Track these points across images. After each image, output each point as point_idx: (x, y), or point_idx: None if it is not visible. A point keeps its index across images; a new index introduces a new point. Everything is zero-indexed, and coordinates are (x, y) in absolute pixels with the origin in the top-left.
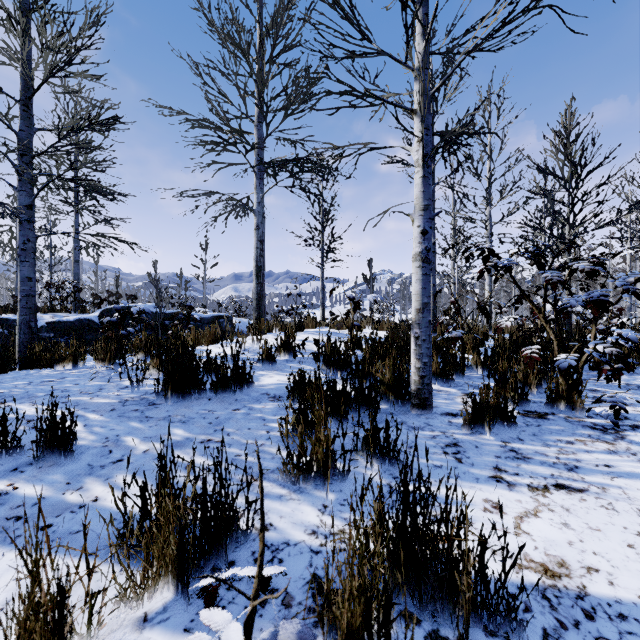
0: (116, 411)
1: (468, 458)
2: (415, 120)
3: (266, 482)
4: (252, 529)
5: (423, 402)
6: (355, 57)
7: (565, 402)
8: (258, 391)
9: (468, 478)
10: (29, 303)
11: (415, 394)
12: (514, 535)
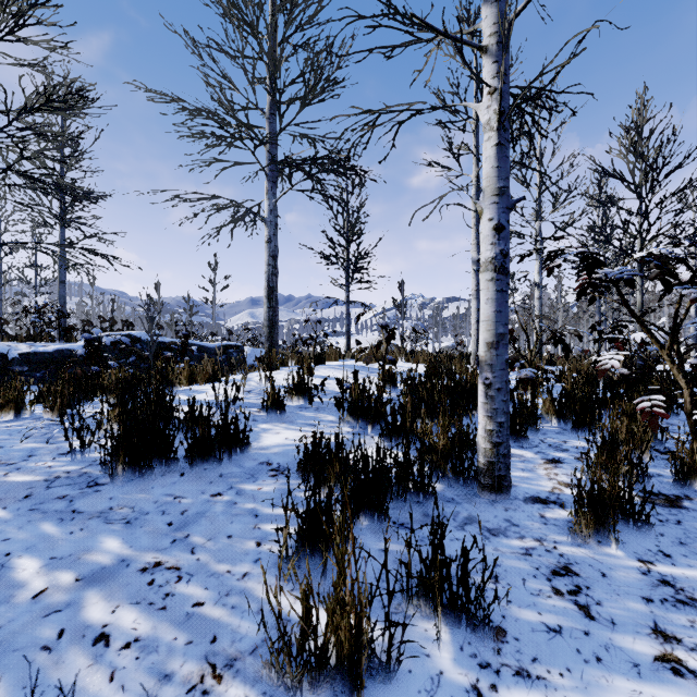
0: (31, 499)
1: (599, 605)
2: (485, 62)
3: (237, 685)
4: None
5: (498, 482)
6: None
7: None
8: (255, 458)
9: (619, 664)
10: None
11: (485, 470)
12: None
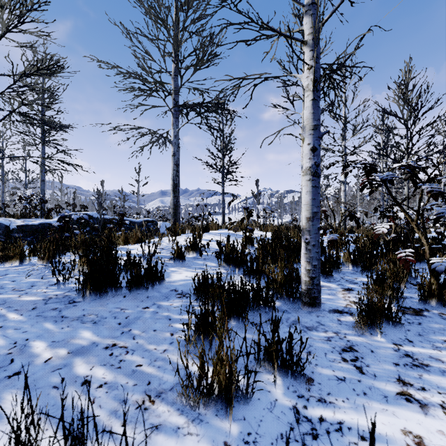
0: (36, 310)
1: (368, 367)
2: (305, 50)
3: (163, 405)
4: None
5: (313, 300)
6: None
7: (436, 299)
8: (168, 287)
9: (376, 396)
10: None
11: (306, 293)
12: None
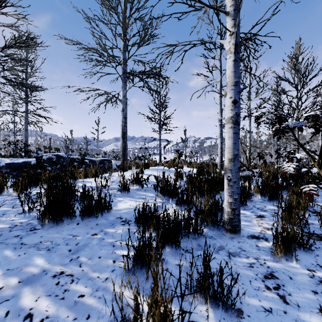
0: (1, 237)
1: (290, 295)
2: (227, 19)
3: None
4: None
5: (234, 228)
6: None
7: None
8: (114, 215)
9: None
10: None
11: (228, 222)
12: None
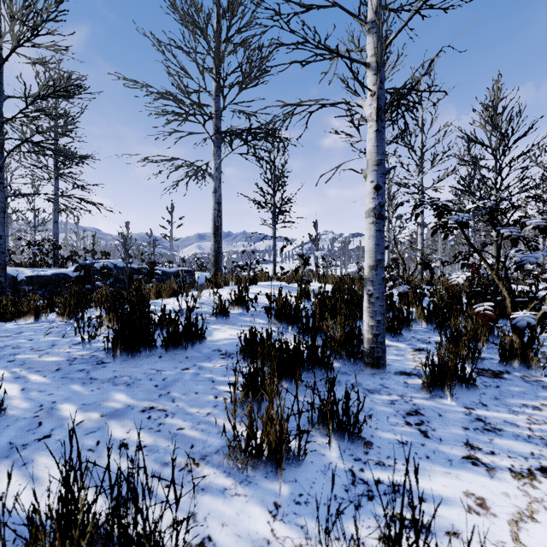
0: (61, 371)
1: (434, 431)
2: (368, 74)
3: (208, 468)
4: None
5: (377, 361)
6: (307, 7)
7: (519, 360)
8: (210, 347)
9: (440, 460)
10: None
11: (368, 353)
12: None
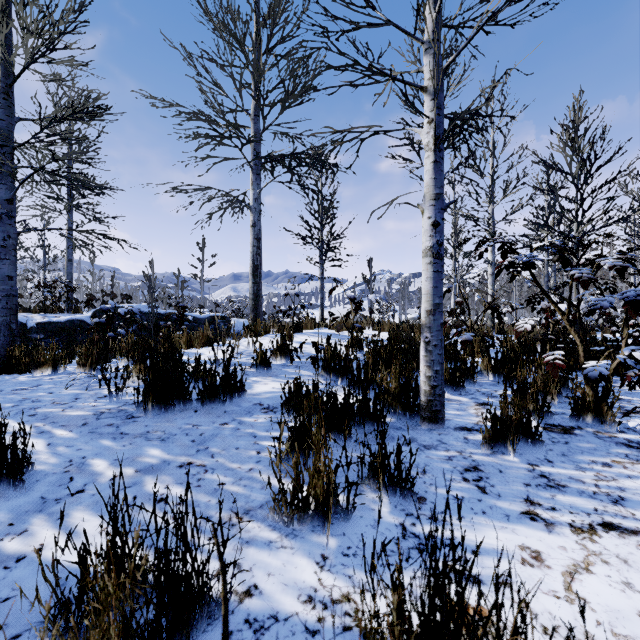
0: (88, 426)
1: (493, 487)
2: (425, 99)
3: (253, 522)
4: (230, 597)
5: (434, 415)
6: (358, 26)
7: (592, 414)
8: (250, 401)
9: (496, 515)
10: (10, 303)
11: (425, 406)
12: (566, 602)
